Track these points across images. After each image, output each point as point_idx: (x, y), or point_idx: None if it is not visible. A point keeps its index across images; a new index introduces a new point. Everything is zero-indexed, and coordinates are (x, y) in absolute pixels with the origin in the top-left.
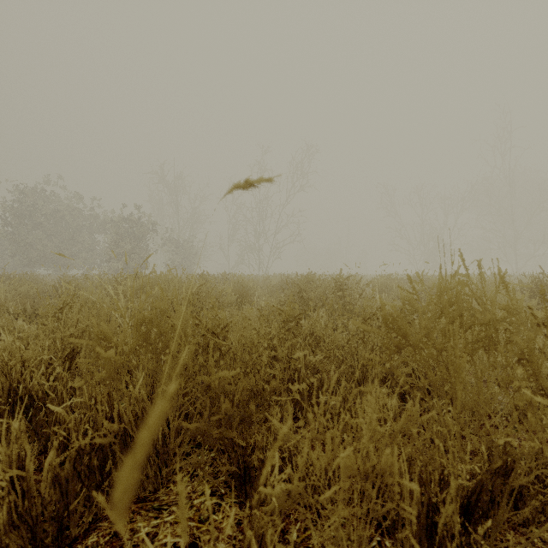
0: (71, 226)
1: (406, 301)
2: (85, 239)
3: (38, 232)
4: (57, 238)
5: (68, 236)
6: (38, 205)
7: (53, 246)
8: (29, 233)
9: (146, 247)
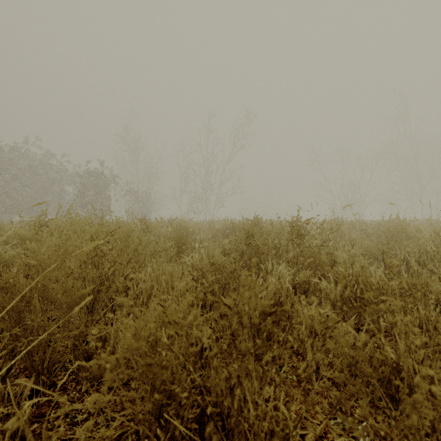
0: (44, 179)
1: (369, 248)
2: (56, 190)
3: (14, 183)
4: (32, 189)
5: (41, 187)
6: (16, 161)
7: (28, 195)
8: (6, 184)
9: (108, 196)
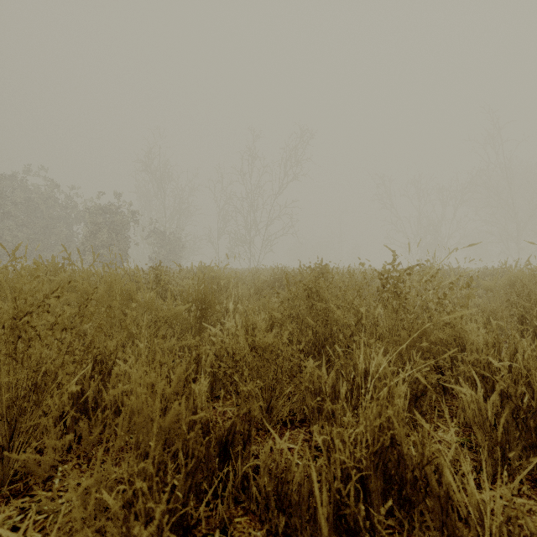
0: (46, 216)
1: (499, 313)
2: (61, 230)
3: (7, 222)
4: (31, 229)
5: (42, 227)
6: (11, 194)
7: (24, 237)
8: None
9: (126, 238)
